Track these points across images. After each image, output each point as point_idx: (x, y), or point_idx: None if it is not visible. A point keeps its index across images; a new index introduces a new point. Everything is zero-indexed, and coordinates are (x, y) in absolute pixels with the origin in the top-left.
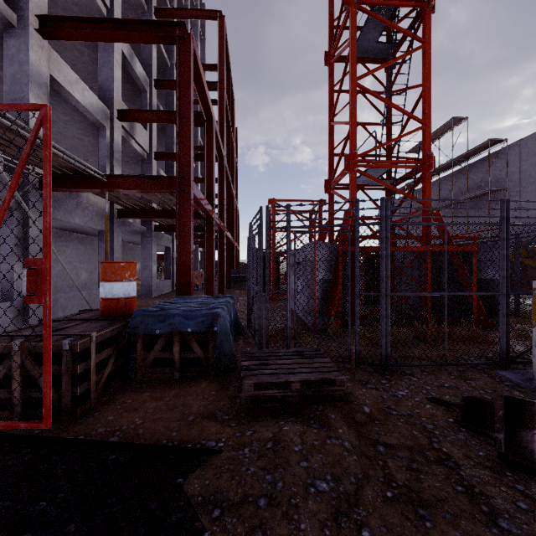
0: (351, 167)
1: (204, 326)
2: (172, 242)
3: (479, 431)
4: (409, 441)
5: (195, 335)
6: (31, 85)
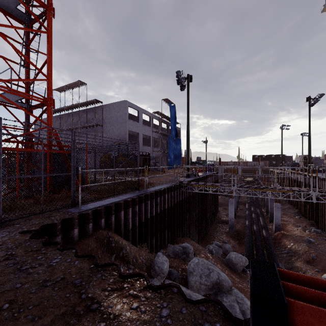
0: None
1: None
2: None
3: (39, 237)
4: None
5: None
6: None
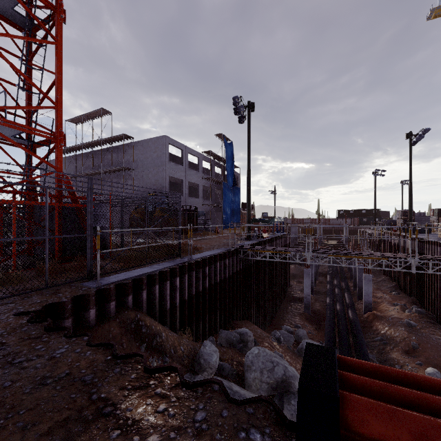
0: None
1: None
2: None
3: (41, 321)
4: None
5: None
6: None
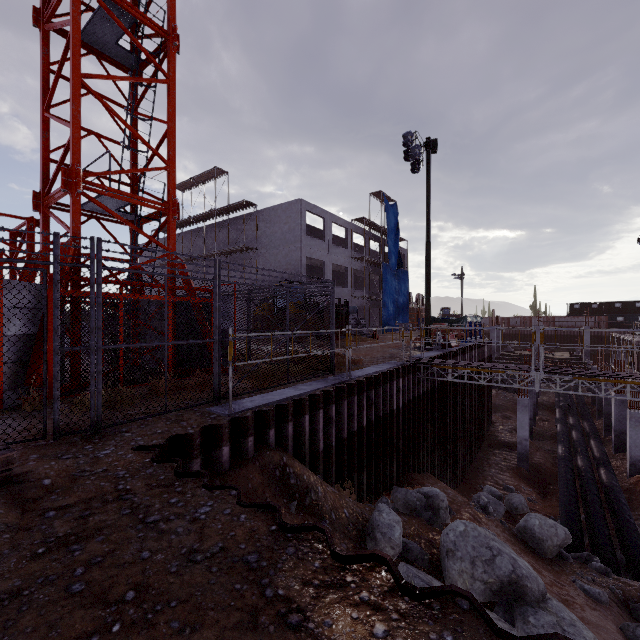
0: (73, 186)
1: None
2: None
3: (168, 460)
4: (92, 494)
5: None
6: None
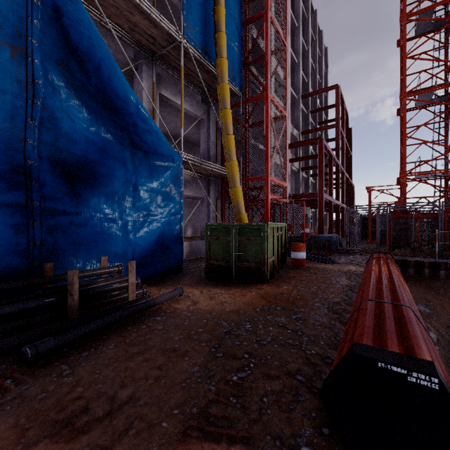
0: (402, 177)
1: (329, 239)
2: (308, 211)
3: None
4: None
5: (326, 242)
6: (271, 169)
